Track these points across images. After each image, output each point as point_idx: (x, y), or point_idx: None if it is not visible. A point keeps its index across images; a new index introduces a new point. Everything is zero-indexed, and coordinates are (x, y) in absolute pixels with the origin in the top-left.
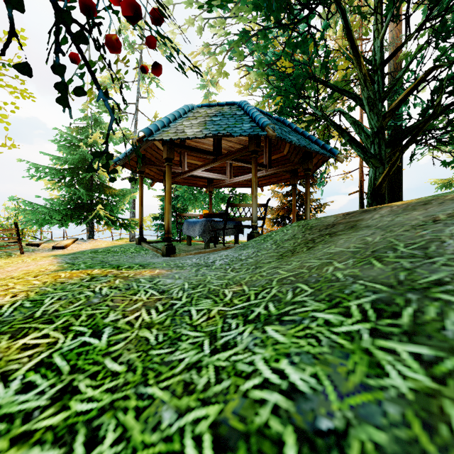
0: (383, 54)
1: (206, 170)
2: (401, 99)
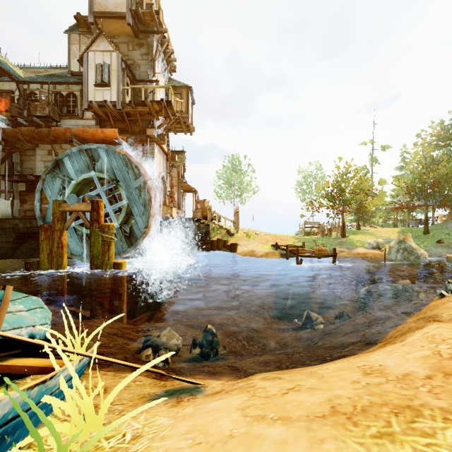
0: None
1: None
2: None
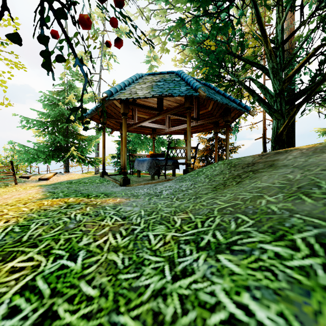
0: (283, 36)
1: (151, 122)
2: (297, 69)
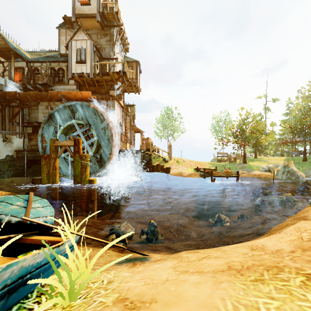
0: None
1: None
2: None
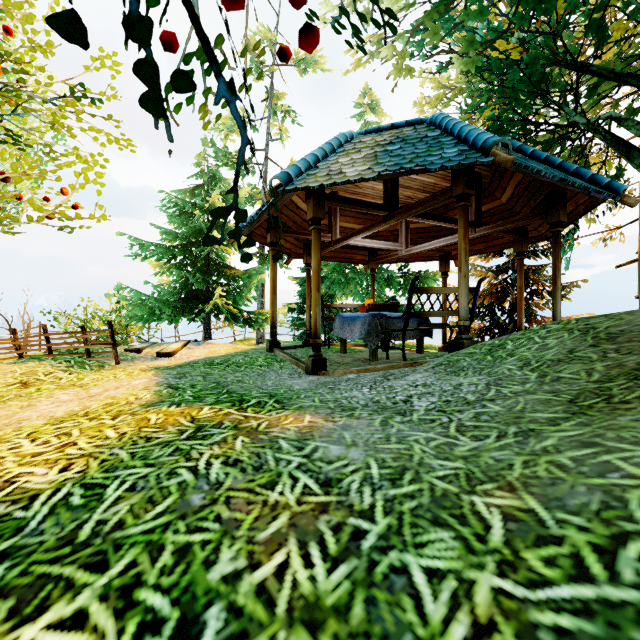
0: None
1: (367, 237)
2: None
